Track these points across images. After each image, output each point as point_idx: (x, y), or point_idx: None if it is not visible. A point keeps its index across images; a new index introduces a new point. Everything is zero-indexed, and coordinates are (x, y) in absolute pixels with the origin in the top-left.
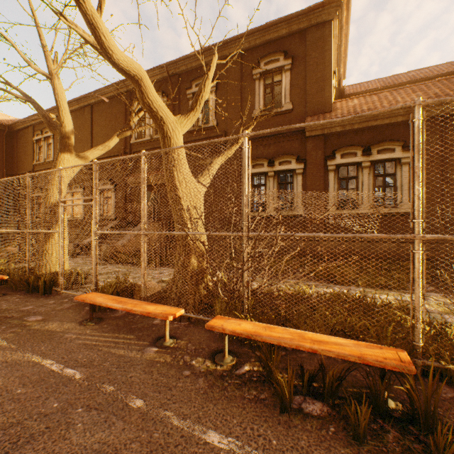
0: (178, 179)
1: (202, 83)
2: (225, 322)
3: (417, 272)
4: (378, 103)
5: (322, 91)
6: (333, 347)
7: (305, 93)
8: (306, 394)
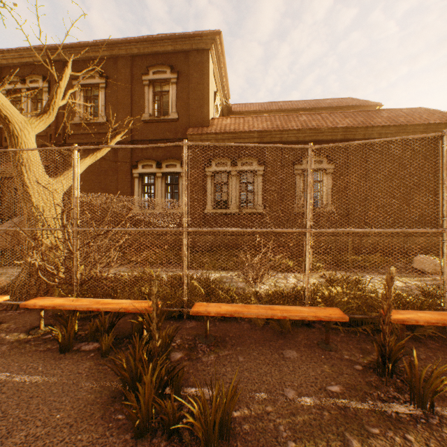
0: (28, 178)
1: (54, 90)
2: (42, 300)
3: (184, 253)
4: (242, 126)
5: (202, 108)
6: (113, 305)
7: (189, 107)
8: (92, 340)
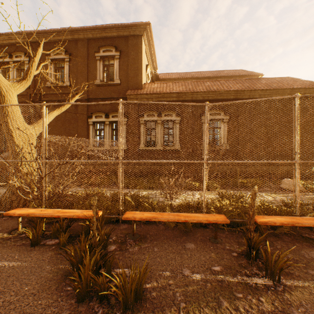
0: (12, 125)
1: (30, 63)
2: (20, 210)
3: (120, 177)
4: (165, 89)
5: (137, 76)
6: (69, 213)
7: (128, 75)
8: (54, 238)
